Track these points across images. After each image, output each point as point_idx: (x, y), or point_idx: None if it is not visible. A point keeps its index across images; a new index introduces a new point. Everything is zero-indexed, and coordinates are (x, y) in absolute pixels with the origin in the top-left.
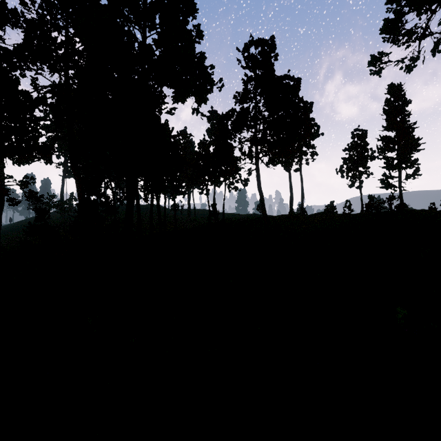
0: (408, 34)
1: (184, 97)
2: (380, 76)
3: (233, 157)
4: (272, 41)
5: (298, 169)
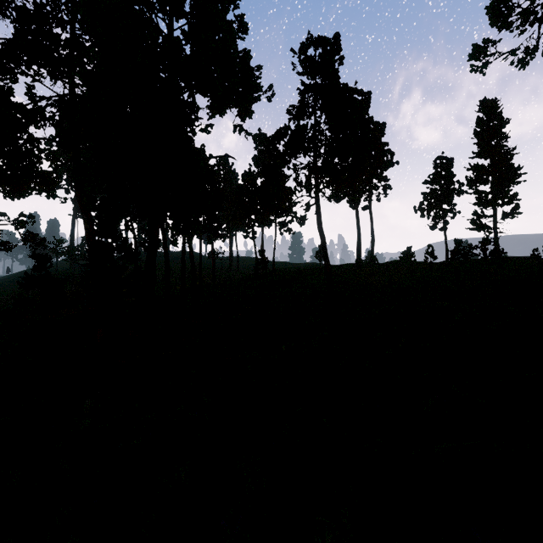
0: (525, 14)
1: (222, 108)
2: (485, 74)
3: (286, 188)
4: (336, 40)
5: (367, 207)
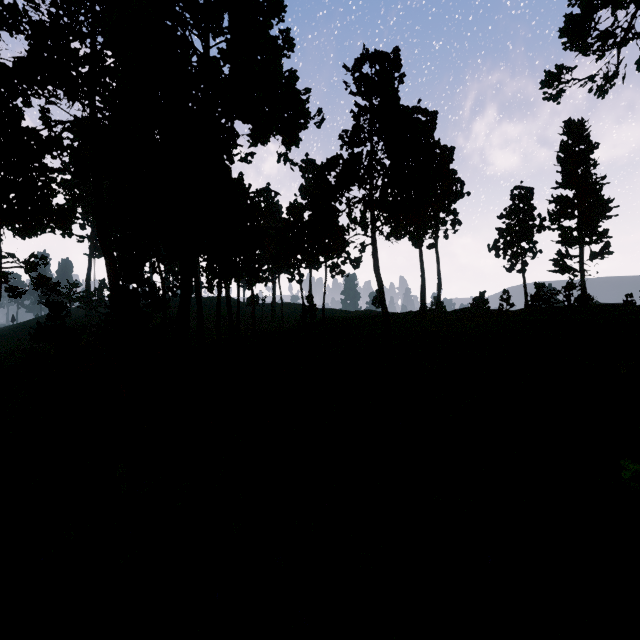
0: (602, 37)
1: (265, 136)
2: (559, 102)
3: (338, 226)
4: (396, 55)
5: (432, 245)
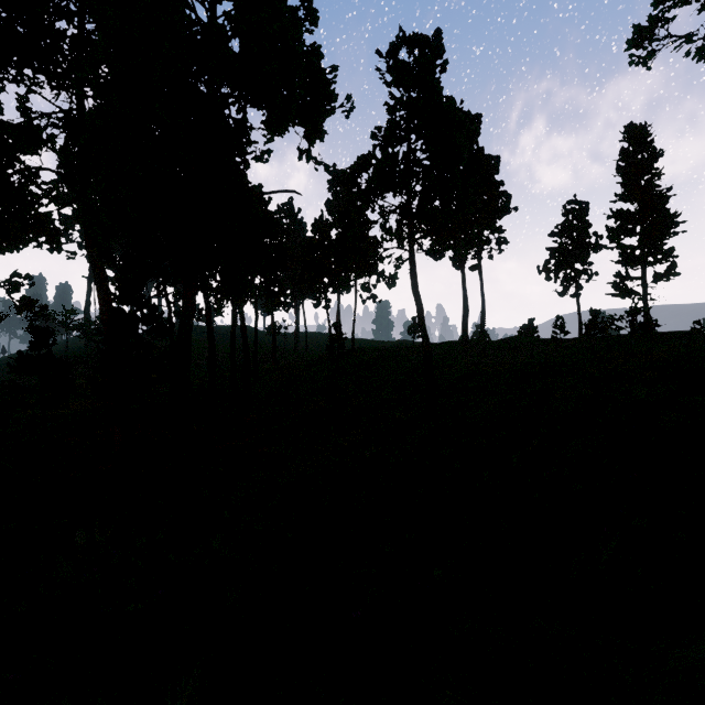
0: None
1: (283, 124)
2: (650, 67)
3: (370, 237)
4: (437, 38)
5: (475, 267)
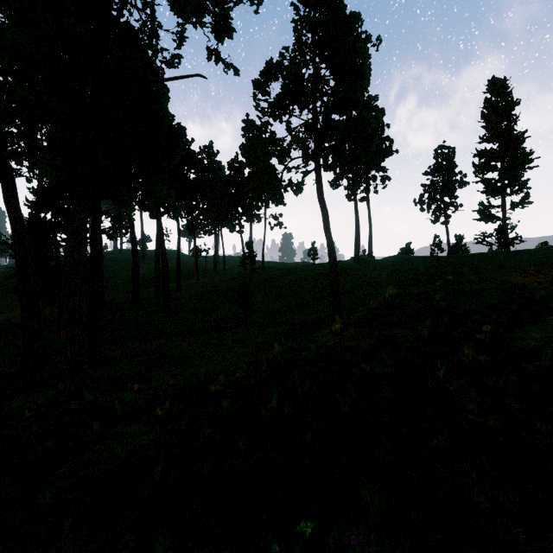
0: None
1: (187, 1)
2: None
3: (278, 144)
4: None
5: (364, 198)
